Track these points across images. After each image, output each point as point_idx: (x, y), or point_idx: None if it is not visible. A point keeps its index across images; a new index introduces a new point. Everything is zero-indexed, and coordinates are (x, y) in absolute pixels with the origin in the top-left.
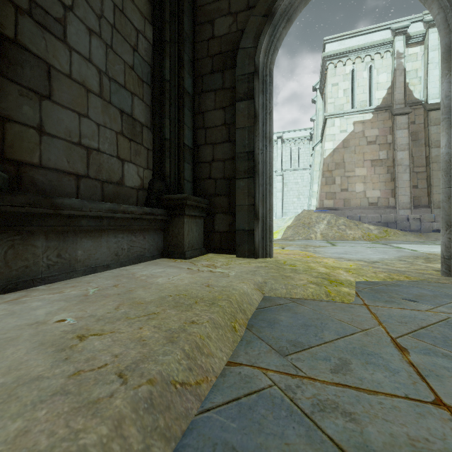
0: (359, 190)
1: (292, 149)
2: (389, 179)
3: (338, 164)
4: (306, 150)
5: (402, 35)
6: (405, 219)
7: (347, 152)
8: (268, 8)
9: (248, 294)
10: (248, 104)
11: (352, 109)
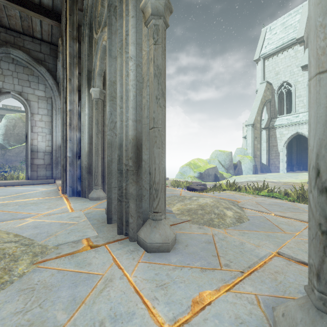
0: None
1: None
2: None
3: None
4: None
5: None
6: None
7: None
8: None
9: None
10: None
11: None
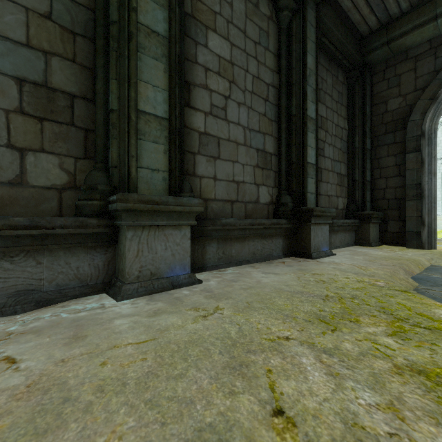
0: None
1: None
2: None
3: None
4: None
5: None
6: None
7: None
8: (433, 94)
9: (422, 261)
10: (416, 154)
11: None
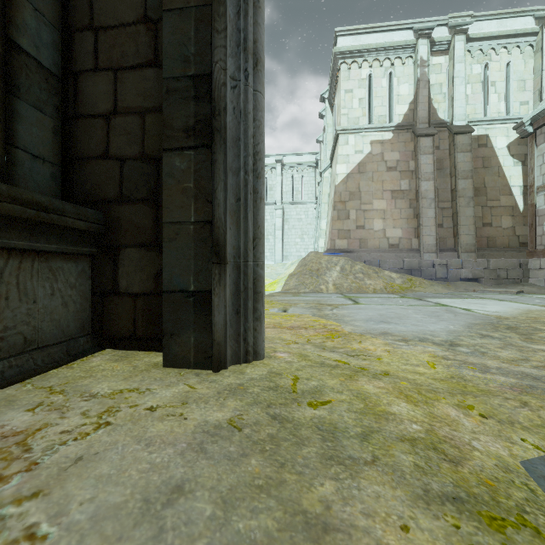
0: (378, 228)
1: (294, 177)
2: (412, 215)
3: (353, 194)
4: (311, 180)
5: (426, 39)
6: (431, 266)
7: (363, 178)
8: None
9: None
10: None
11: (370, 125)
